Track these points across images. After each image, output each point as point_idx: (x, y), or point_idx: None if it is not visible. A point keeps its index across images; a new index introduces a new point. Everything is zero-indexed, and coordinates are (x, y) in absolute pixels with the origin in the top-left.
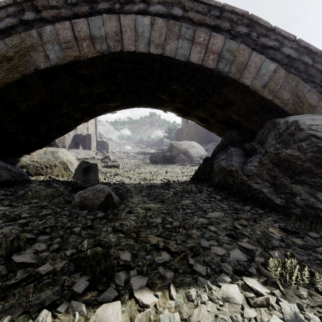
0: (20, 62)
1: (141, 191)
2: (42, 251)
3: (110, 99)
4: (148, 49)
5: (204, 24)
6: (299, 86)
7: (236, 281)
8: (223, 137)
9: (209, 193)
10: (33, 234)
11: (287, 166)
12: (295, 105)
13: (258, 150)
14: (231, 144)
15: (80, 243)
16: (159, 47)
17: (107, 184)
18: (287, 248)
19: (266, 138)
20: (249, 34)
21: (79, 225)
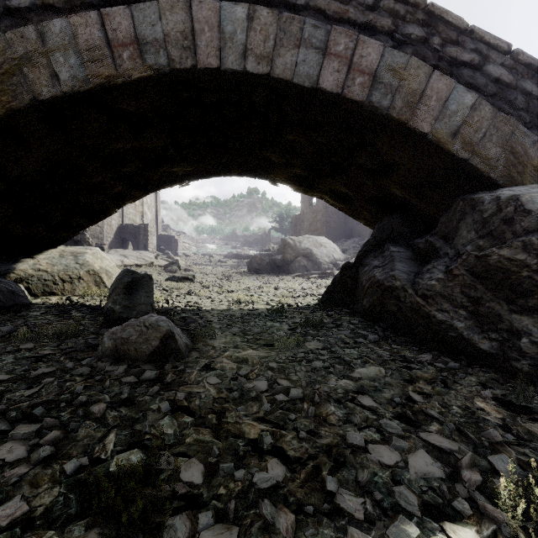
0: (5, 86)
1: (231, 325)
2: (14, 463)
3: (176, 160)
4: (243, 63)
5: (345, 21)
6: (517, 135)
7: (431, 535)
8: (376, 228)
9: (354, 328)
10: (6, 422)
11: (501, 280)
12: (510, 169)
13: (442, 250)
14: (390, 240)
15: (101, 440)
16: (263, 60)
17: (171, 311)
18: (520, 447)
19: (457, 228)
20: (427, 39)
21: (105, 398)
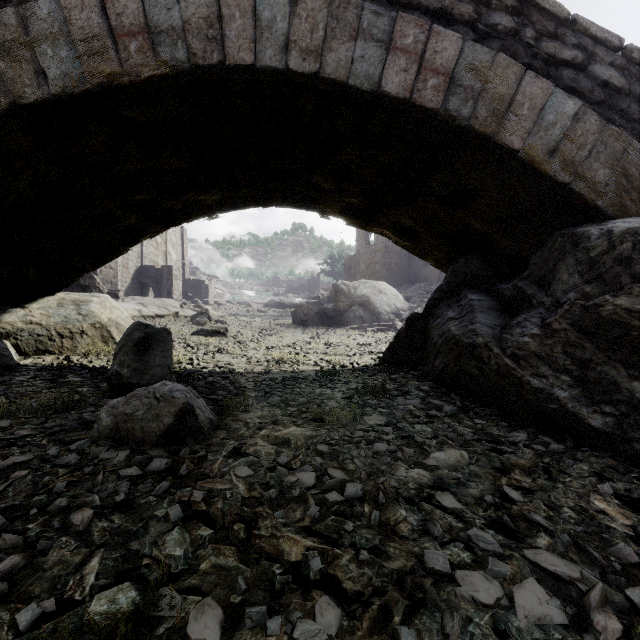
0: None
1: (270, 393)
2: None
3: (203, 186)
4: (285, 59)
5: (414, 7)
6: (631, 153)
7: None
8: (450, 271)
9: (424, 396)
10: None
11: (617, 338)
12: (622, 195)
13: (536, 298)
14: (467, 286)
15: (79, 568)
16: (310, 55)
17: (195, 374)
18: None
19: (555, 270)
20: (517, 32)
21: (93, 500)
